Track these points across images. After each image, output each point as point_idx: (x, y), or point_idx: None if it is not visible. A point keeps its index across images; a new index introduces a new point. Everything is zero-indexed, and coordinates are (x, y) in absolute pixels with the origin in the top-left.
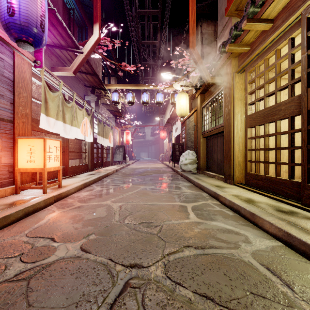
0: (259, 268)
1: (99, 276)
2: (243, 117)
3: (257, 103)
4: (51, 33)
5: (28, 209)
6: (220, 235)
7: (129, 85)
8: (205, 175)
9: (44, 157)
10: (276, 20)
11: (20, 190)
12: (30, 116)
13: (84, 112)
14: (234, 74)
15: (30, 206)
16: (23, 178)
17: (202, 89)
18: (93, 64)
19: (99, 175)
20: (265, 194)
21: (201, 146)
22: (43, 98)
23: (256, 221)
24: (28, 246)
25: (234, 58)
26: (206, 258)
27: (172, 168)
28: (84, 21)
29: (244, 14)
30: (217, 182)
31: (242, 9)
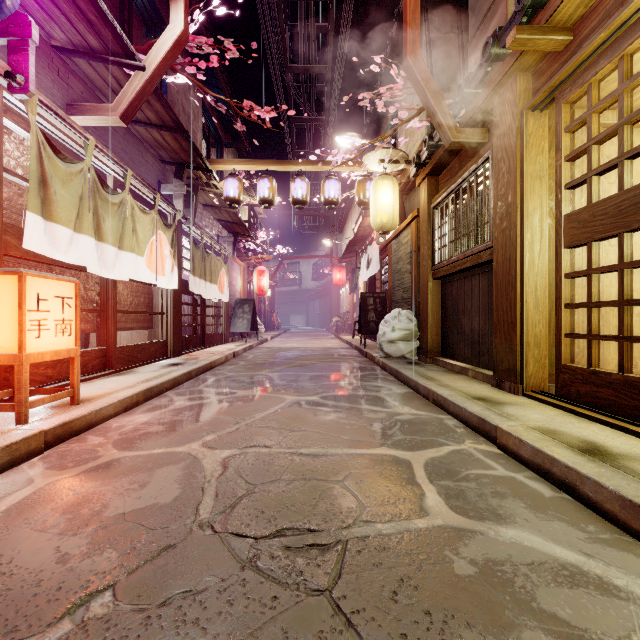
0: None
1: None
2: (547, 224)
3: (594, 180)
4: (60, 12)
5: None
6: (550, 596)
7: (263, 163)
8: (439, 366)
9: (21, 324)
10: None
11: None
12: None
13: (154, 219)
14: (523, 112)
15: None
16: None
17: (434, 163)
18: (180, 112)
19: (189, 366)
20: (631, 430)
21: (429, 299)
22: (34, 173)
23: None
24: None
25: (522, 72)
26: None
27: (359, 349)
28: (158, 9)
29: None
30: (476, 388)
31: None
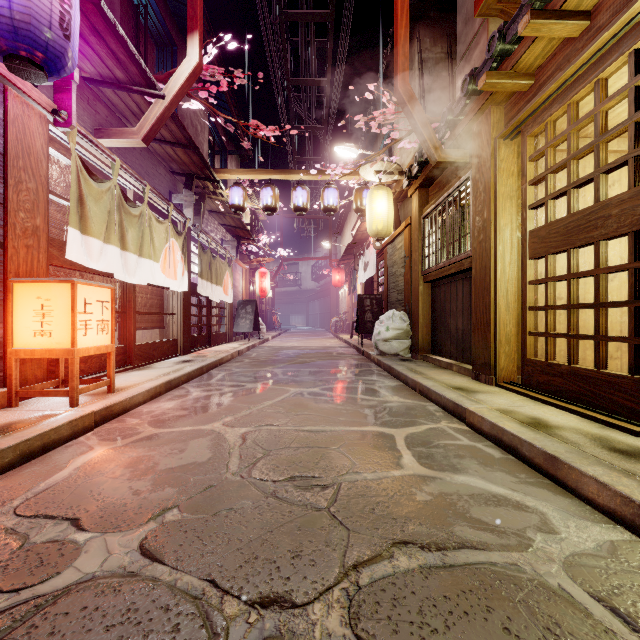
0: (591, 608)
1: (179, 635)
2: (517, 237)
3: (550, 203)
4: (93, 51)
5: (30, 445)
6: (479, 510)
7: (266, 172)
8: (429, 362)
9: (73, 324)
10: (598, 12)
11: (21, 398)
12: (45, 232)
13: (168, 228)
14: (496, 141)
15: (34, 437)
16: (26, 371)
17: (423, 178)
18: (189, 126)
19: (200, 362)
20: (572, 409)
21: (420, 301)
22: (74, 194)
23: (561, 475)
24: (12, 543)
25: (496, 106)
26: (453, 579)
27: (357, 348)
28: (169, 32)
29: (524, 1)
30: (457, 380)
31: (513, 1)
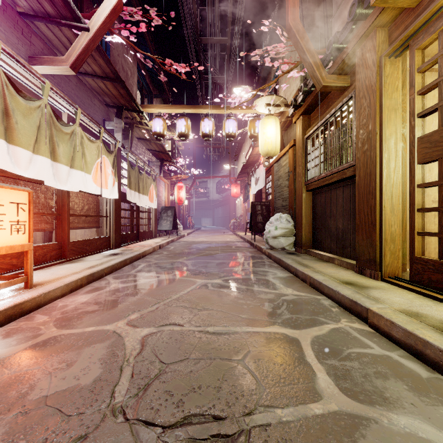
0: None
1: None
2: (400, 146)
3: None
4: None
5: None
6: None
7: (181, 107)
8: (311, 256)
9: None
10: None
11: None
12: None
13: (99, 147)
14: (381, 59)
15: None
16: None
17: (307, 105)
18: (120, 70)
19: (125, 256)
20: None
21: (303, 206)
22: None
23: None
24: None
25: (381, 28)
26: None
27: (250, 242)
28: None
29: None
30: (343, 274)
31: None
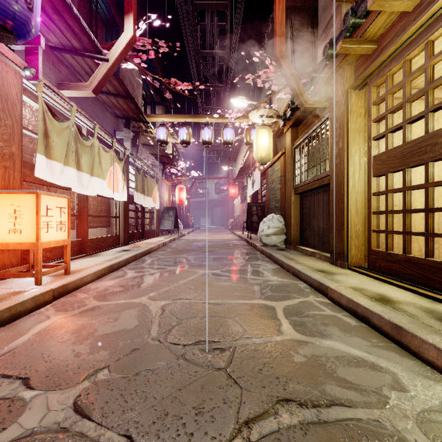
0: None
1: None
2: (363, 161)
3: (389, 135)
4: (56, 26)
5: (0, 316)
6: (344, 371)
7: (183, 117)
8: (298, 251)
9: (38, 224)
10: None
11: None
12: (19, 157)
13: (112, 155)
14: (348, 91)
15: (4, 310)
16: (4, 259)
17: (294, 119)
18: (128, 83)
19: (135, 251)
20: (408, 288)
21: (292, 207)
22: (41, 129)
23: (405, 341)
24: None
25: (348, 65)
26: (327, 435)
27: (247, 240)
28: (114, 17)
29: None
30: (320, 265)
31: None
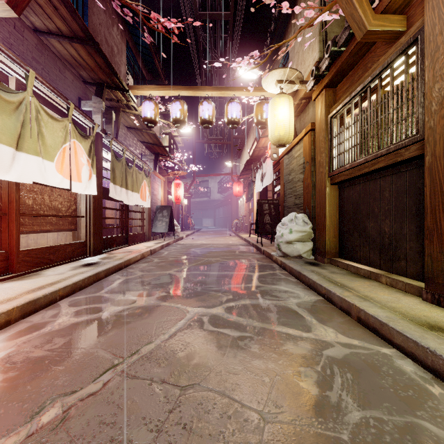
0: None
1: None
2: None
3: None
4: None
5: None
6: None
7: (175, 89)
8: (339, 267)
9: None
10: None
11: None
12: None
13: (67, 128)
14: None
15: None
16: None
17: (334, 71)
18: (103, 43)
19: (99, 267)
20: None
21: (327, 203)
22: None
23: None
24: None
25: None
26: None
27: (256, 246)
28: None
29: None
30: (409, 304)
31: None
